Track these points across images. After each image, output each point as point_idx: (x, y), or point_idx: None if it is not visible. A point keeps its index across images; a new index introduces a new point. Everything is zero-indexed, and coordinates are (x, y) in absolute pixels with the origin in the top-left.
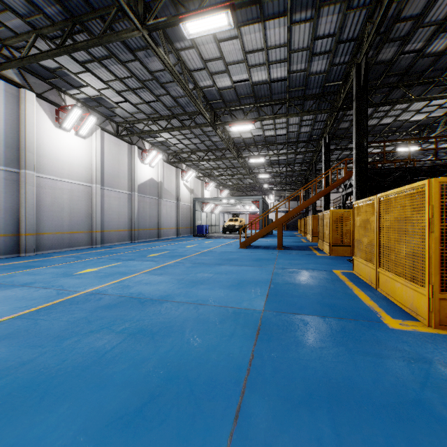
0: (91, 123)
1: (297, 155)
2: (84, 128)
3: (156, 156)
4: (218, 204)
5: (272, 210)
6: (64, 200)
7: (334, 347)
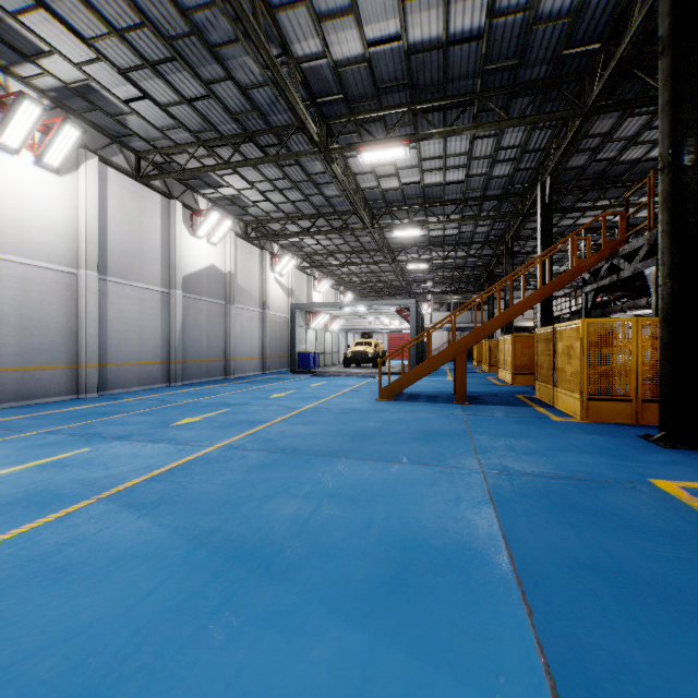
0: (69, 140)
1: (478, 226)
2: (54, 151)
3: (219, 224)
4: (337, 316)
5: (428, 327)
6: (7, 301)
7: None
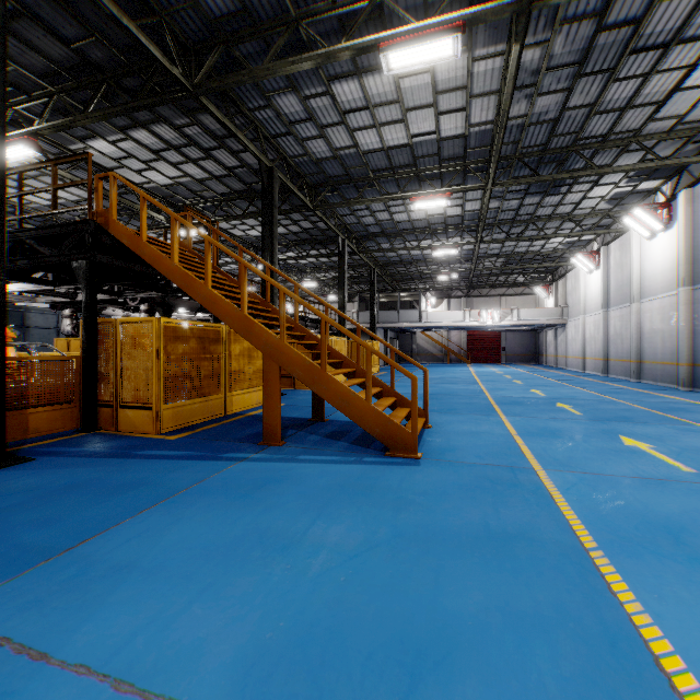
0: None
1: None
2: None
3: None
4: None
5: None
6: None
7: None
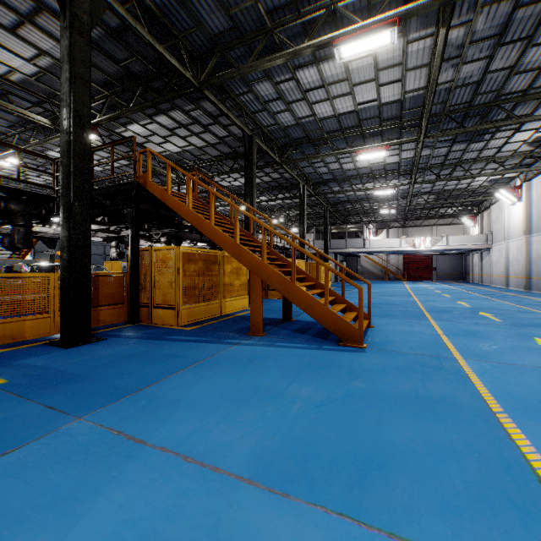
0: None
1: None
2: None
3: None
4: None
5: None
6: None
7: None
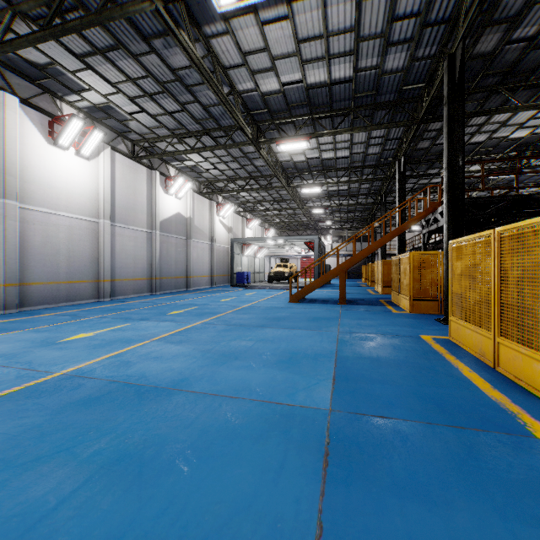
0: (96, 139)
1: (362, 184)
2: (87, 146)
3: (183, 185)
4: (263, 247)
5: (329, 254)
6: (60, 240)
7: (470, 500)
